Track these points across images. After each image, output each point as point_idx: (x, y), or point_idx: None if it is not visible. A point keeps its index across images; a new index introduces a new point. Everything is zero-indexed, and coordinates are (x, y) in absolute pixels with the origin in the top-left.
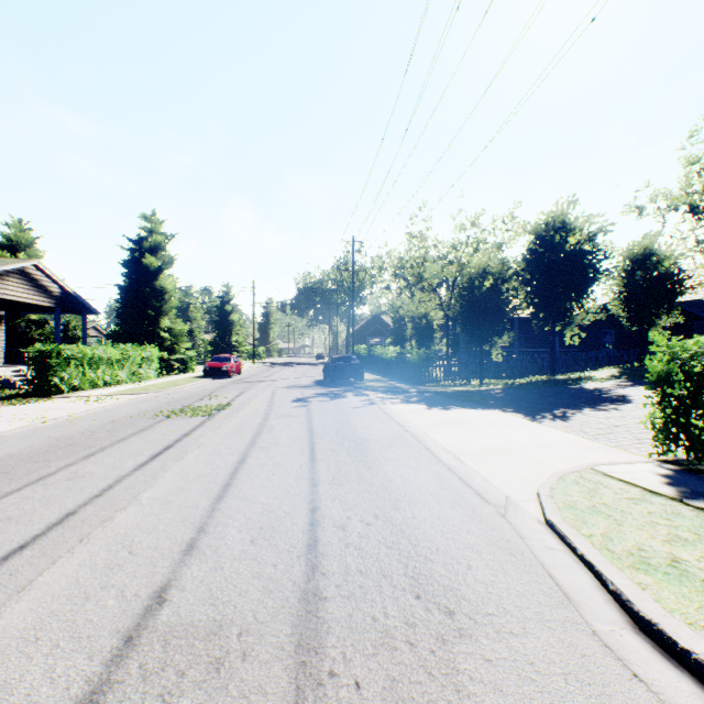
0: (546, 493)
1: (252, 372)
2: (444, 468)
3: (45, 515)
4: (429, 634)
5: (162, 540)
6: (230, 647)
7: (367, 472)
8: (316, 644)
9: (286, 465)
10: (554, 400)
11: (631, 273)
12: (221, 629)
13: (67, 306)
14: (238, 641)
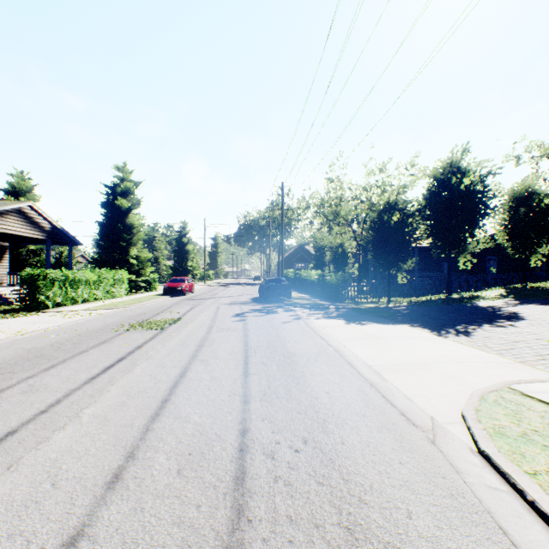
0: (472, 416)
1: (202, 290)
2: (367, 384)
3: None
4: None
5: (89, 468)
6: None
7: (296, 388)
8: None
9: (221, 380)
10: (455, 317)
11: (516, 209)
12: None
13: (56, 238)
14: None
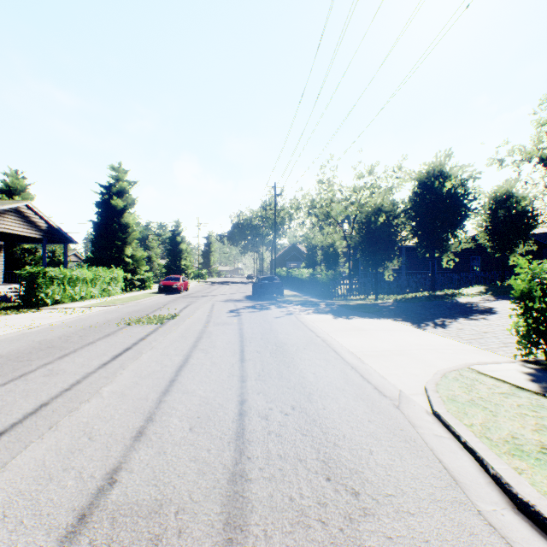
0: (432, 388)
1: (197, 289)
2: (349, 366)
3: (23, 406)
4: (338, 513)
5: (116, 428)
6: (168, 524)
7: (286, 370)
8: (241, 522)
9: (221, 364)
10: (435, 312)
11: (495, 211)
12: (161, 508)
13: (52, 237)
14: (175, 519)
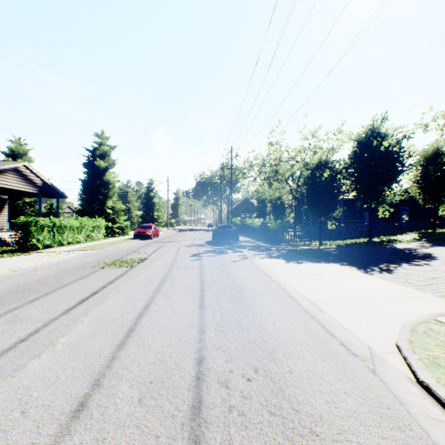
0: (406, 347)
1: (166, 235)
2: (308, 315)
3: None
4: None
5: (57, 396)
6: None
7: (245, 319)
8: None
9: (180, 311)
10: (377, 257)
11: (426, 167)
12: None
13: (46, 192)
14: None
